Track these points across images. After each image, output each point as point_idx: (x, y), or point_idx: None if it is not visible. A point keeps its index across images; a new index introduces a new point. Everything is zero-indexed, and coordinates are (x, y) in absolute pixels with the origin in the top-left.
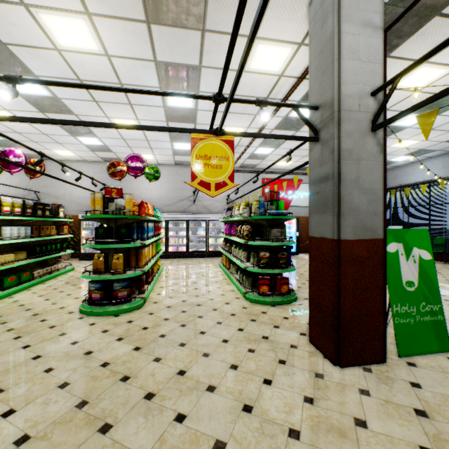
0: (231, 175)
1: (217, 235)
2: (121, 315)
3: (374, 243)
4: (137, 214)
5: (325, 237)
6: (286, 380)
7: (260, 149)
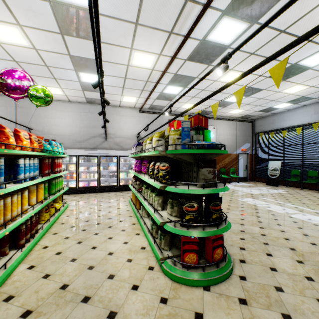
0: None
1: (128, 170)
2: None
3: None
4: None
5: None
6: None
7: (169, 88)
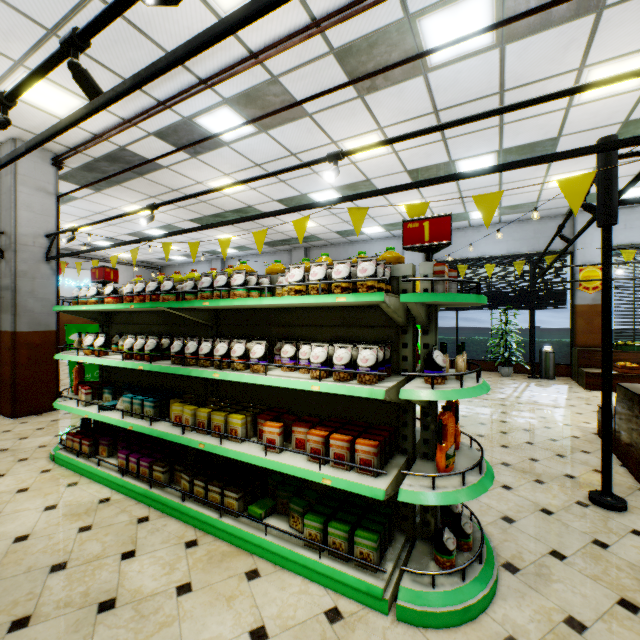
0: None
1: None
2: None
3: (49, 333)
4: None
5: (8, 330)
6: None
7: None
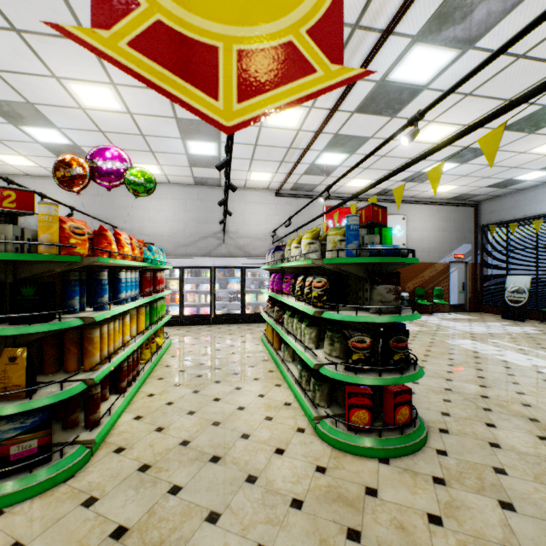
0: (326, 21)
1: (257, 289)
2: (8, 511)
3: None
4: (85, 253)
5: None
6: None
7: (326, 156)
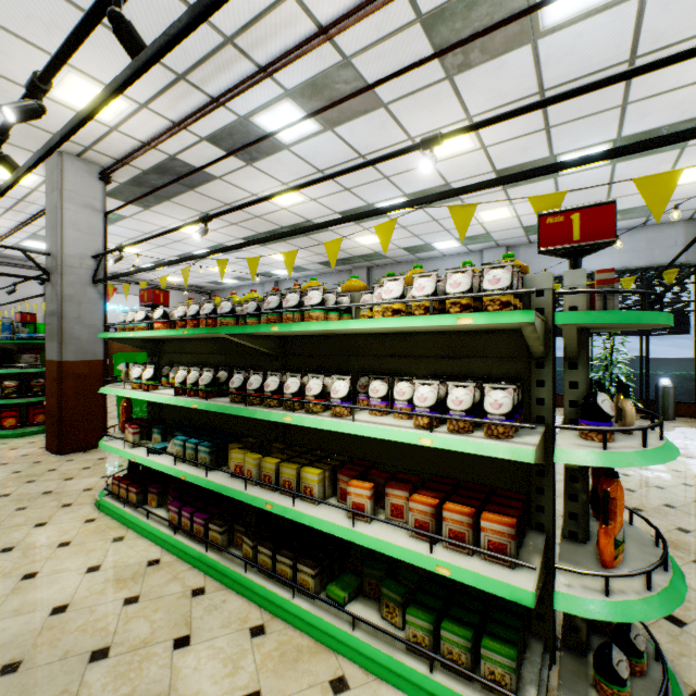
0: None
1: None
2: None
3: (96, 363)
4: None
5: (54, 360)
6: (2, 470)
7: (32, 242)
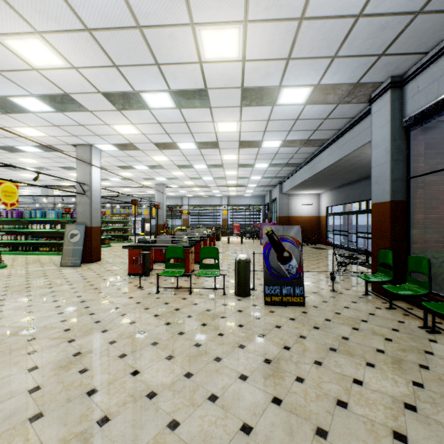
0: None
1: None
2: None
3: None
4: None
5: None
6: None
7: None
